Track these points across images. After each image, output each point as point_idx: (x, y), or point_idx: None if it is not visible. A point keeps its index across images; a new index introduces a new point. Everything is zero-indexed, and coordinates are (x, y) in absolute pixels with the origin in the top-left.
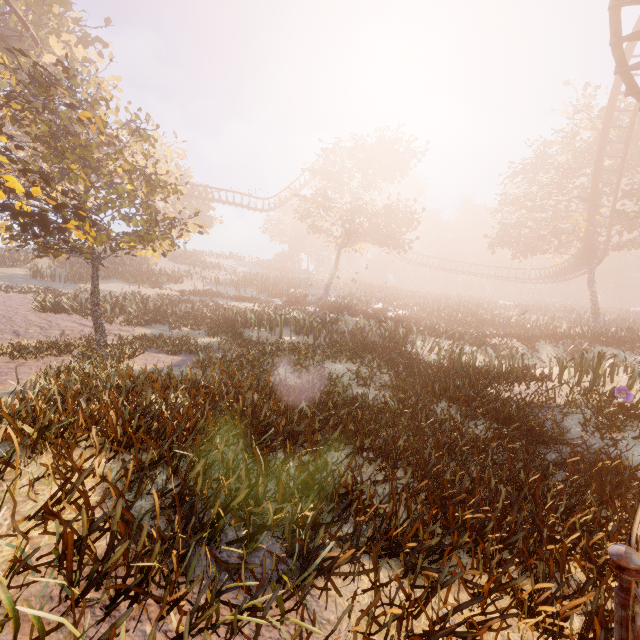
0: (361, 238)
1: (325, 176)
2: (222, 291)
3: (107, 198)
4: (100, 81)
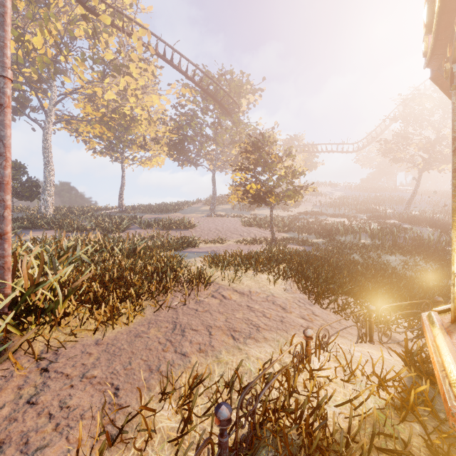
0: (442, 162)
1: (405, 120)
2: (323, 211)
3: (277, 183)
4: (274, 136)
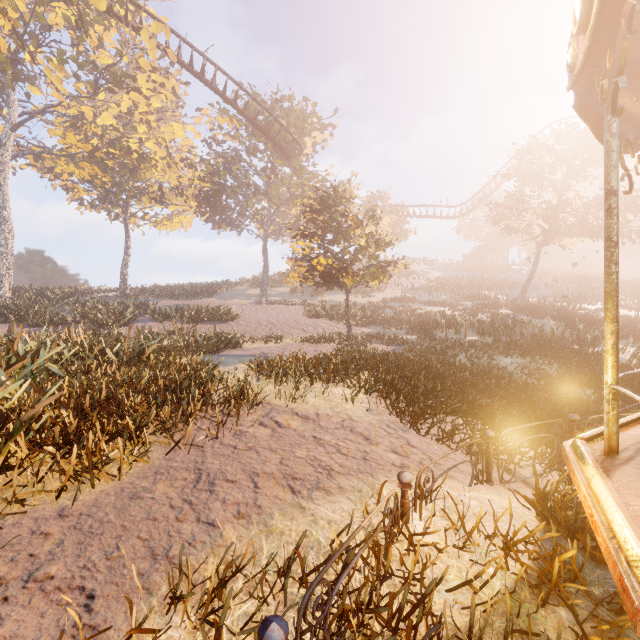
0: (566, 234)
1: (520, 177)
2: (416, 297)
3: (355, 256)
4: (351, 191)
